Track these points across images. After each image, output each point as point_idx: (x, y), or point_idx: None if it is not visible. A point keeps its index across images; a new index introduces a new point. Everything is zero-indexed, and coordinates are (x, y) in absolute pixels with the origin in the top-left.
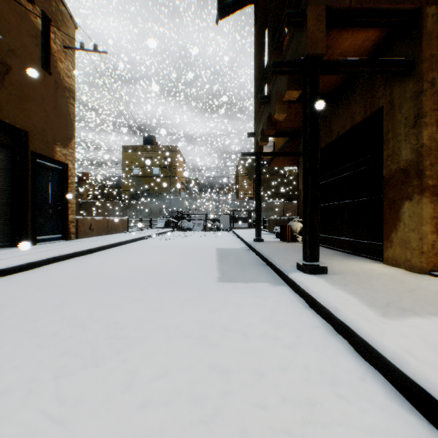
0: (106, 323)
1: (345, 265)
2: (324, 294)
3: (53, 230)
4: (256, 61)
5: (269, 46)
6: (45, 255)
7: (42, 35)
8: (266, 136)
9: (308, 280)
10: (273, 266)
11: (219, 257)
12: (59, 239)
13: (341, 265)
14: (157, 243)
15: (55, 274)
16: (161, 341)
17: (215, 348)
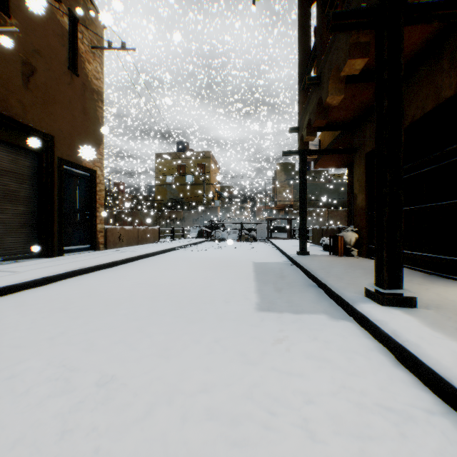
0: (99, 377)
1: (435, 293)
2: (431, 350)
3: (81, 240)
4: (300, 43)
5: (319, 15)
6: (64, 268)
7: (69, 35)
8: (313, 129)
9: (391, 319)
10: (328, 290)
11: (257, 274)
12: (86, 249)
13: (428, 292)
14: (187, 255)
15: (68, 292)
16: (170, 424)
17: (257, 450)
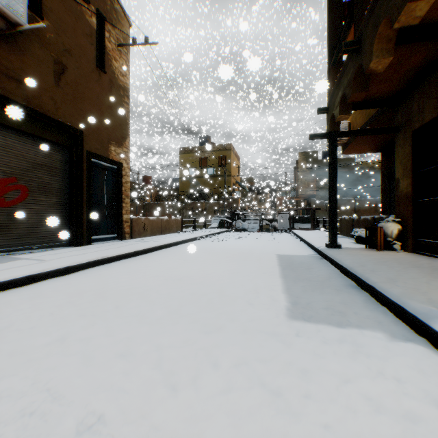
0: (82, 416)
1: None
2: None
3: (108, 230)
4: (329, 15)
5: None
6: (87, 258)
7: (97, 34)
8: (347, 106)
9: None
10: (377, 294)
11: (282, 269)
12: (113, 238)
13: None
14: (208, 246)
15: (85, 284)
16: None
17: None
